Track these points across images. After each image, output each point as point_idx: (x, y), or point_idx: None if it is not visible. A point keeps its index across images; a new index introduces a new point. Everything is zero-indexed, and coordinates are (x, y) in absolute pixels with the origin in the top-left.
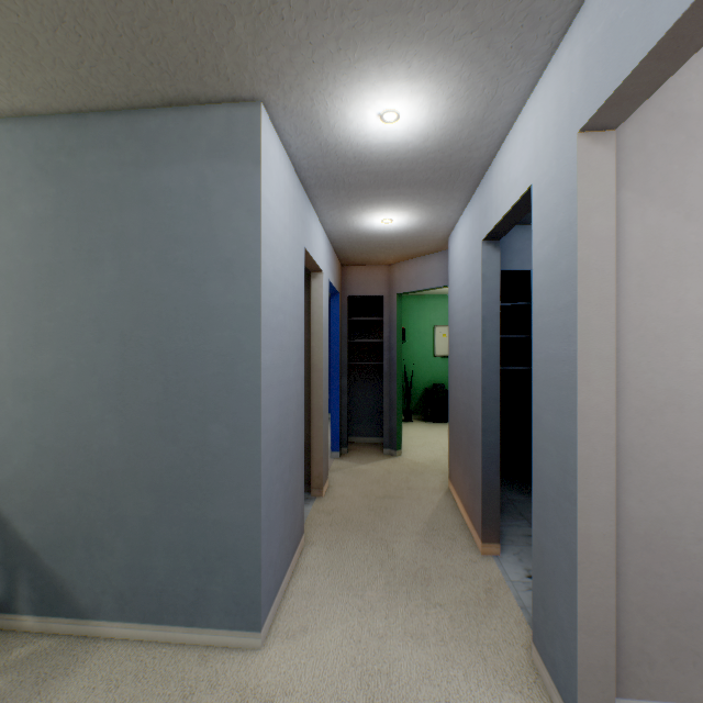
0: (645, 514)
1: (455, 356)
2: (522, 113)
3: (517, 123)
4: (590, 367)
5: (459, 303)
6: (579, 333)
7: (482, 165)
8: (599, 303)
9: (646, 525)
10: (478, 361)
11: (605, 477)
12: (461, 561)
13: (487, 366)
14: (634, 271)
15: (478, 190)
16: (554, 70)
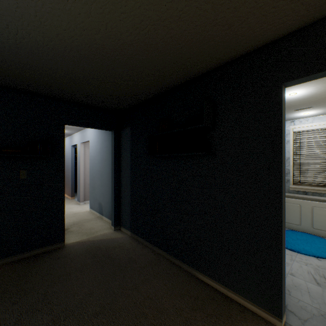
0: (88, 181)
1: (66, 165)
2: (76, 133)
3: (76, 134)
4: (82, 166)
5: (67, 154)
6: (81, 163)
7: (71, 134)
8: (83, 160)
9: (89, 182)
10: (71, 166)
11: (83, 177)
12: (67, 200)
13: (72, 167)
14: (87, 156)
15: (71, 136)
16: (79, 133)
